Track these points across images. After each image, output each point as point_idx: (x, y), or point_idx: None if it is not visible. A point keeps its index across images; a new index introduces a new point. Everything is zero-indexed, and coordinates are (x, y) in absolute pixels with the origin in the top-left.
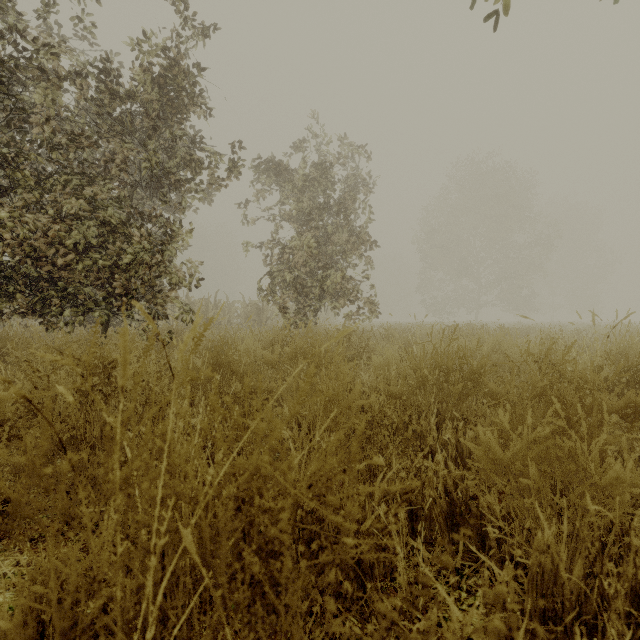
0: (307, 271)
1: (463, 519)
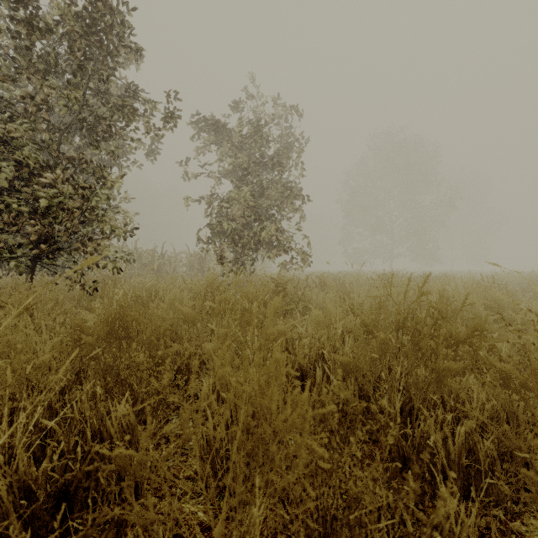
0: (245, 223)
1: None
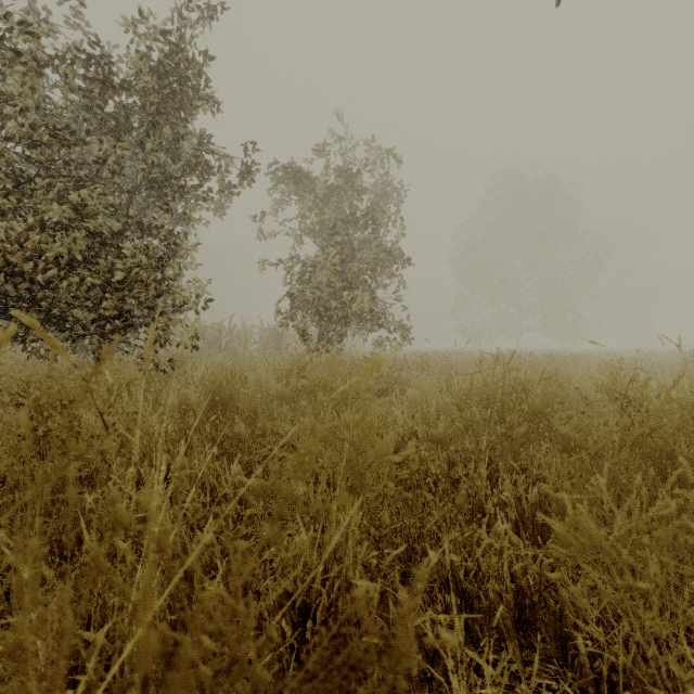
0: (331, 292)
1: (535, 615)
